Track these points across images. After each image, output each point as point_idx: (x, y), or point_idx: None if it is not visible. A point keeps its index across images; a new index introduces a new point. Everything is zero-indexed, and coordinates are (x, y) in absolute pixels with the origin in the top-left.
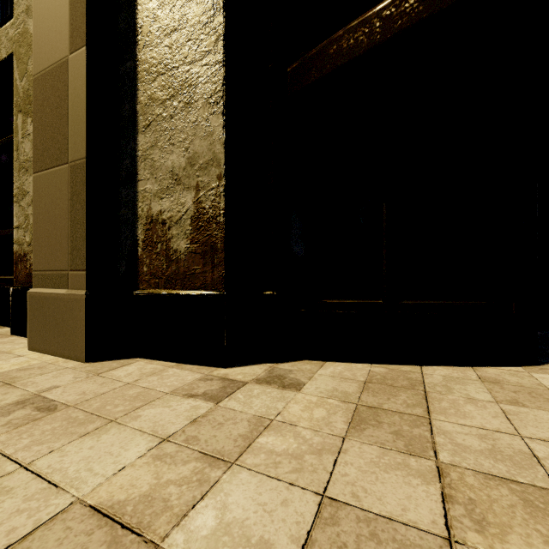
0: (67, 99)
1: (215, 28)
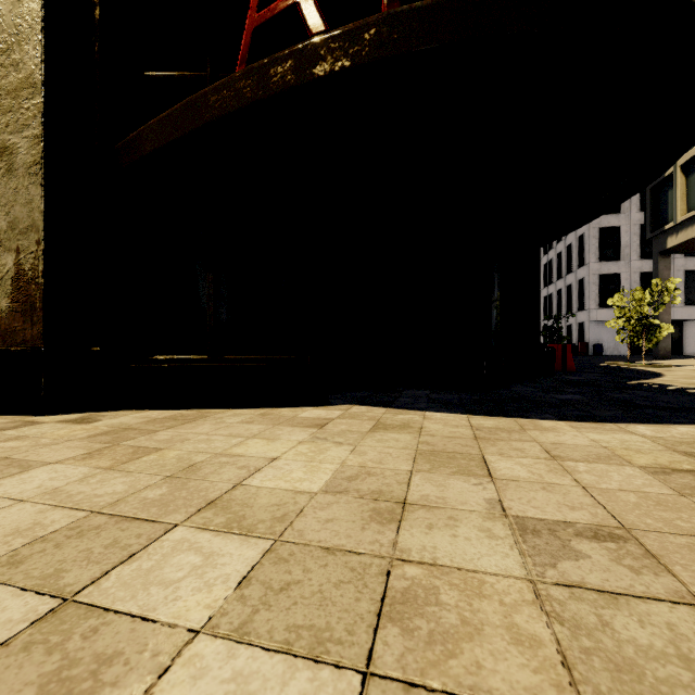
0: None
1: (35, 106)
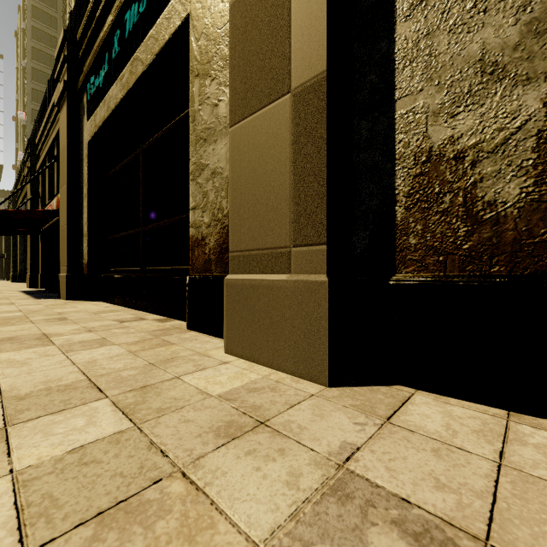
0: (287, 0)
1: None
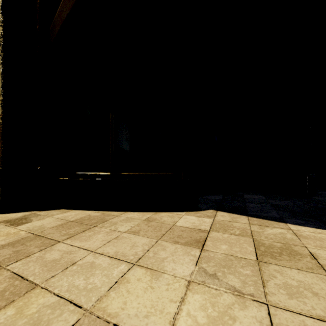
0: None
1: None
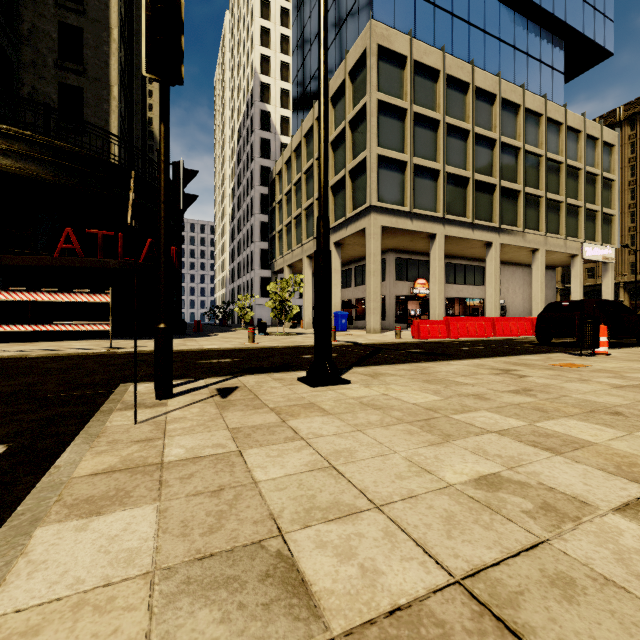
0: None
1: None
